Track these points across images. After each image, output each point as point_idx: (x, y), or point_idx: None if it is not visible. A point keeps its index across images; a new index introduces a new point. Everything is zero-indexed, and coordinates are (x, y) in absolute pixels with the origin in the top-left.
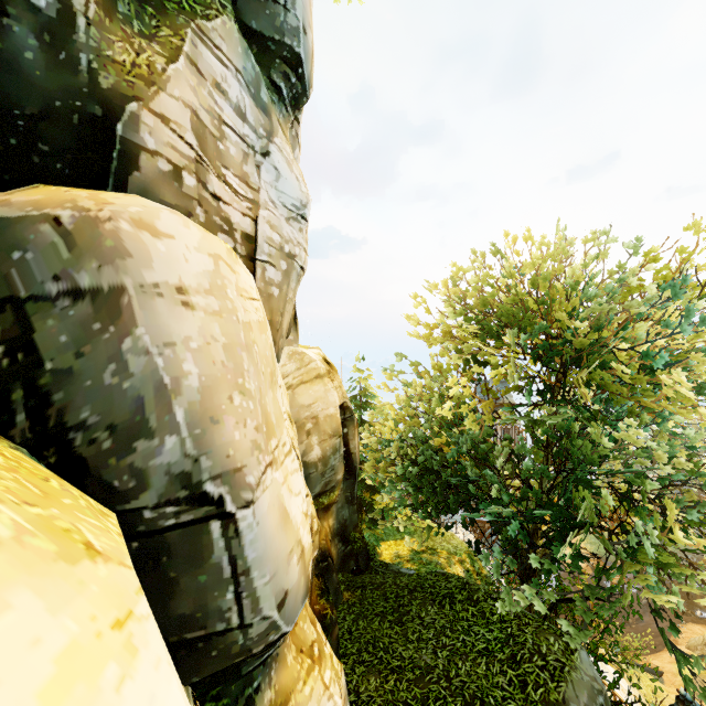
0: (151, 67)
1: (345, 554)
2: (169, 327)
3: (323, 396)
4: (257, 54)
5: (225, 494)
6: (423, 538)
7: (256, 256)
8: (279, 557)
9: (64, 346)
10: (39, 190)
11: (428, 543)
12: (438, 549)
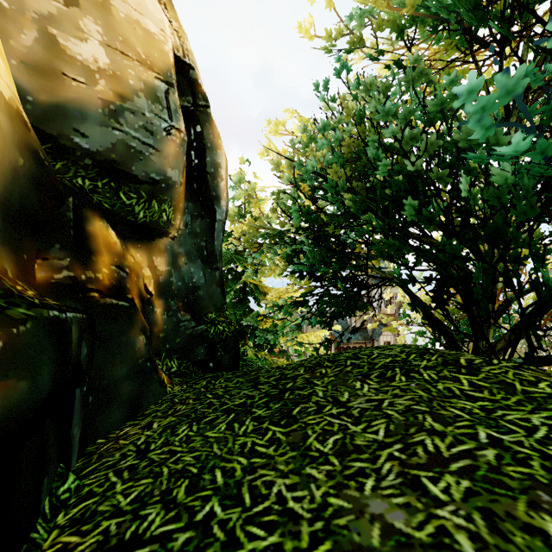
0: None
1: (191, 334)
2: None
3: None
4: None
5: None
6: None
7: None
8: None
9: None
10: None
11: None
12: None
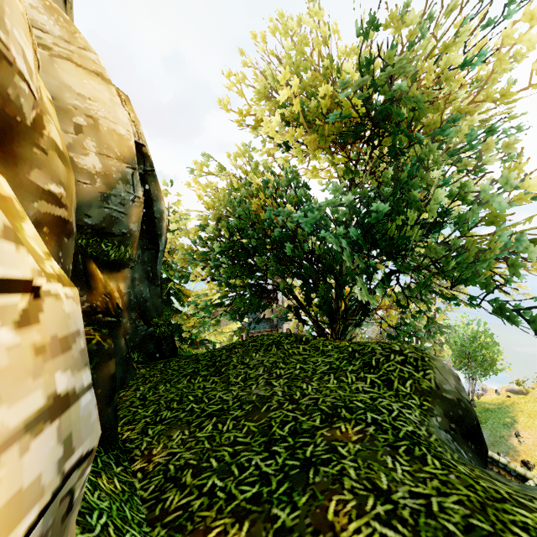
0: None
1: (144, 335)
2: None
3: (108, 104)
4: None
5: None
6: None
7: None
8: None
9: None
10: None
11: None
12: None
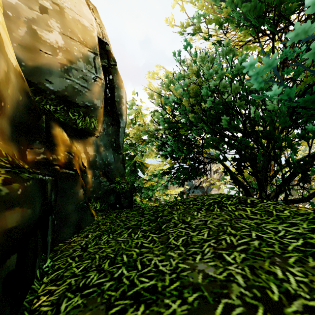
0: None
1: (107, 189)
2: None
3: (74, 1)
4: None
5: None
6: None
7: None
8: None
9: None
10: None
11: None
12: None
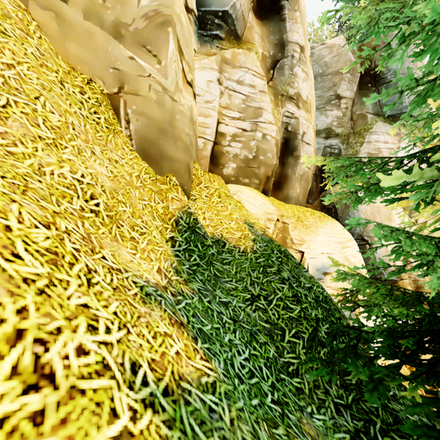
0: (356, 151)
1: None
2: (358, 208)
3: None
4: (392, 119)
5: (368, 240)
6: None
7: None
8: (384, 259)
9: (341, 212)
10: (336, 186)
11: None
12: None
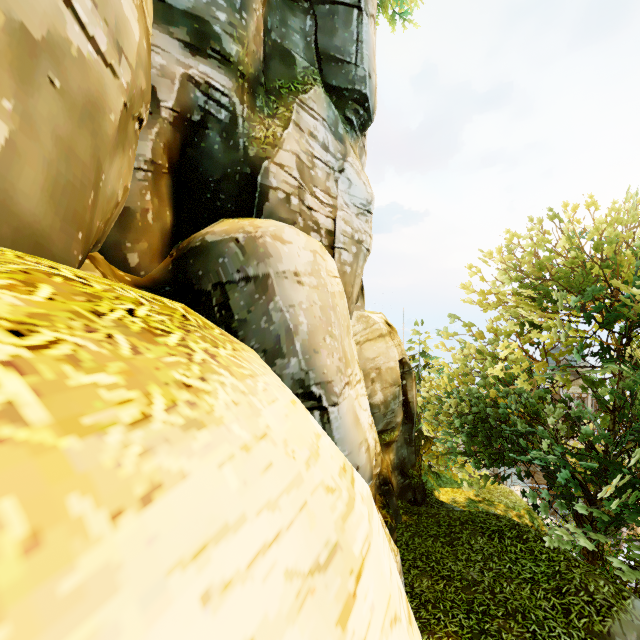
0: (274, 136)
1: (404, 486)
2: (291, 296)
3: (385, 352)
4: (336, 101)
5: (322, 395)
6: (480, 490)
7: (335, 245)
8: (353, 443)
9: (242, 307)
10: (225, 223)
11: (485, 495)
12: (495, 502)
